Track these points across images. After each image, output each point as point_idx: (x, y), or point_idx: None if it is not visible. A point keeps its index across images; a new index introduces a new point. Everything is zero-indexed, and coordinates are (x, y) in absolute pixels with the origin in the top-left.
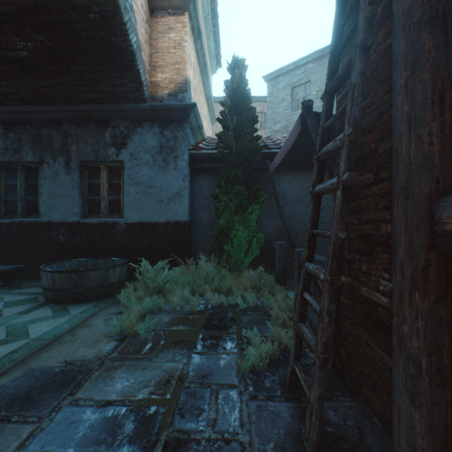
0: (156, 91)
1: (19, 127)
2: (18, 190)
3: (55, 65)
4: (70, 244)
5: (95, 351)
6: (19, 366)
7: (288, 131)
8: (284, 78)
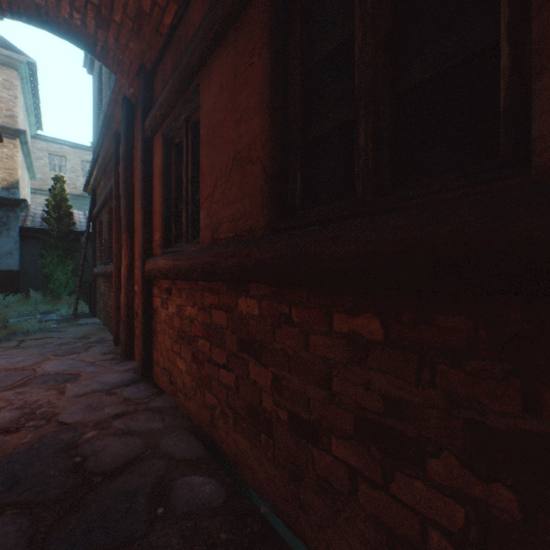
0: None
1: None
2: None
3: None
4: None
5: None
6: None
7: None
8: None
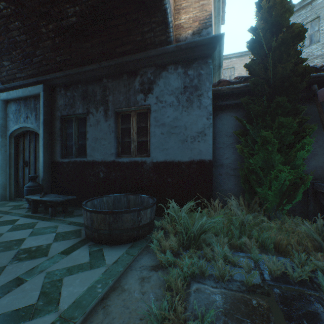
0: (179, 33)
1: (73, 87)
2: (73, 136)
3: (96, 24)
4: (108, 179)
5: None
6: None
7: None
8: None
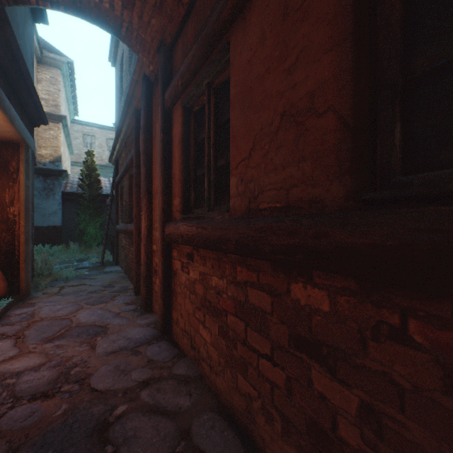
0: (42, 159)
1: None
2: None
3: None
4: None
5: None
6: None
7: None
8: None
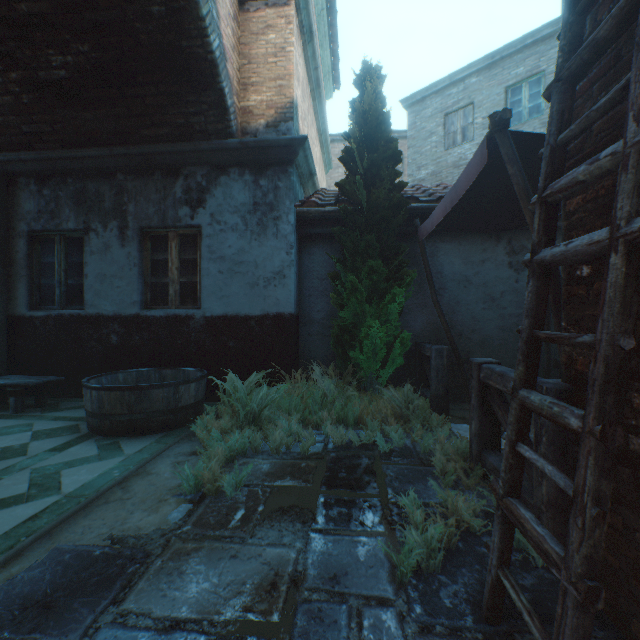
0: (248, 121)
1: (57, 181)
2: (56, 270)
3: (104, 88)
4: (127, 346)
5: (157, 519)
6: (41, 541)
7: (439, 180)
8: (432, 101)
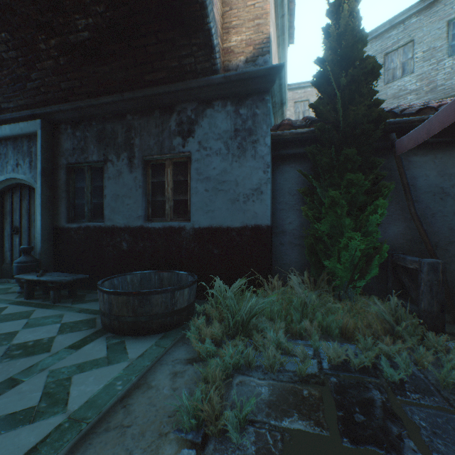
0: (229, 59)
1: (85, 124)
2: (85, 192)
3: (116, 43)
4: (133, 251)
5: None
6: None
7: None
8: (372, 45)
